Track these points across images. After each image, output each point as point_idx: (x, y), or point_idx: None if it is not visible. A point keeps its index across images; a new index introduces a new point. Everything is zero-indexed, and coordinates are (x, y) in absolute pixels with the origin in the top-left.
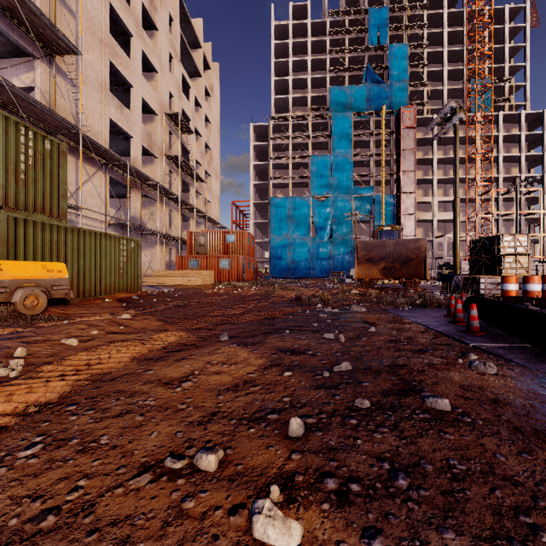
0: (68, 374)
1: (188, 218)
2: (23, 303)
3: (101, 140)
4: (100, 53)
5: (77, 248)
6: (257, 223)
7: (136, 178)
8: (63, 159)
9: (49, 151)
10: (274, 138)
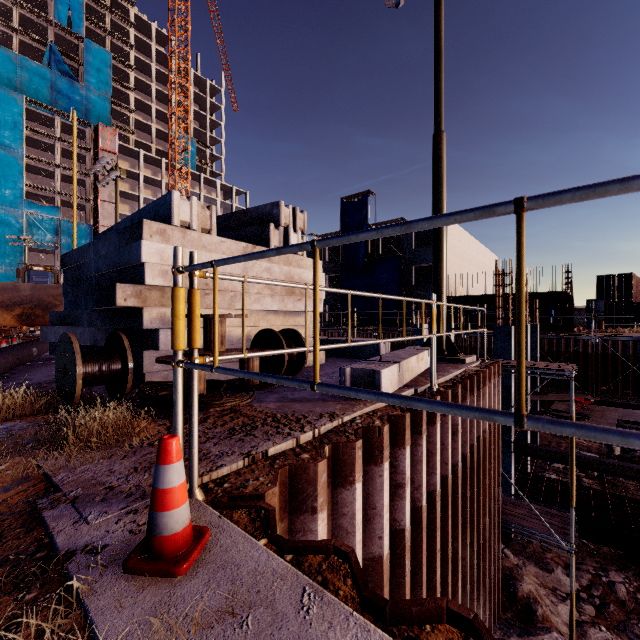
0: None
1: None
2: None
3: None
4: None
5: None
6: None
7: None
8: None
9: None
10: None
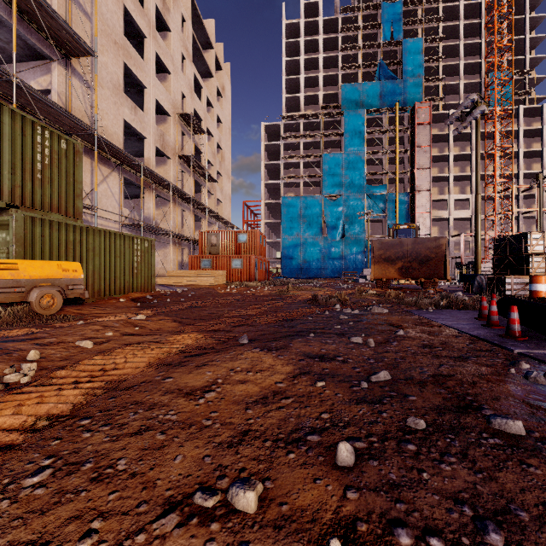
0: (82, 380)
1: (200, 218)
2: (39, 302)
3: (115, 141)
4: (114, 55)
5: (92, 248)
6: (268, 222)
7: (150, 179)
8: (78, 159)
9: (65, 150)
10: (285, 137)
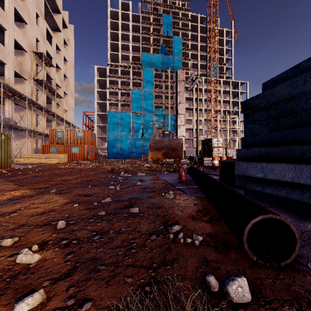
0: None
1: (51, 120)
2: None
3: None
4: None
5: None
6: (99, 125)
7: (9, 92)
8: None
9: None
10: (109, 76)
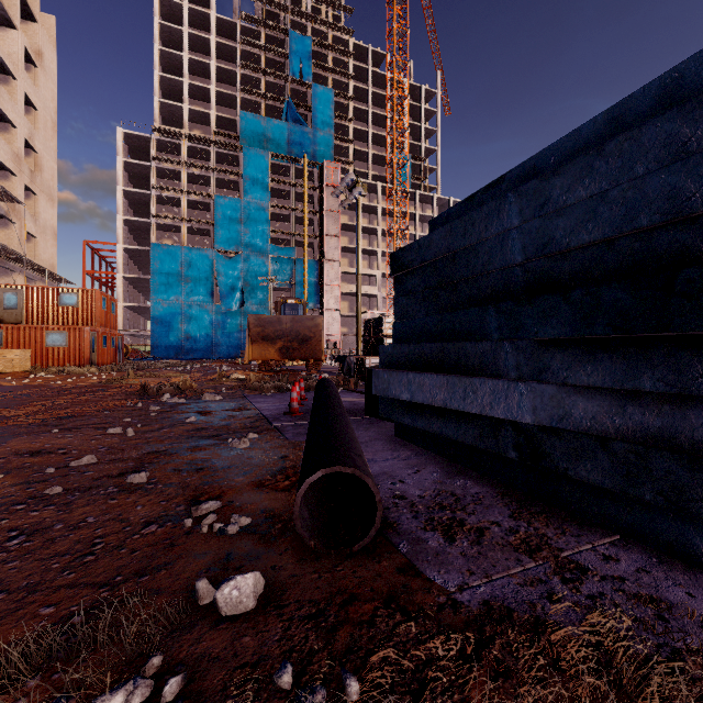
0: None
1: None
2: None
3: None
4: None
5: None
6: (130, 278)
7: None
8: None
9: None
10: (158, 159)
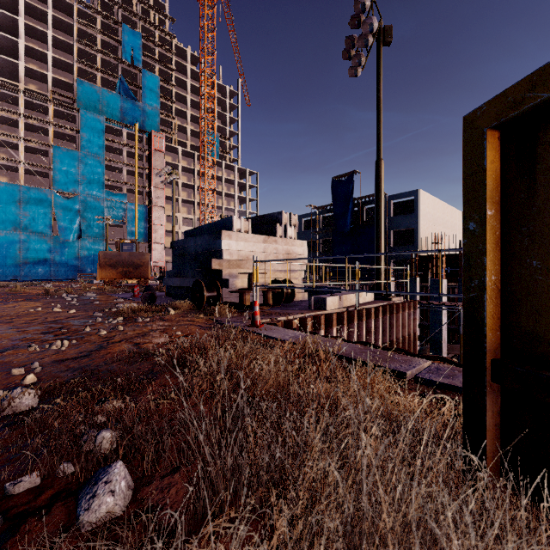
0: None
1: None
2: None
3: None
4: None
5: None
6: None
7: None
8: None
9: None
10: None
